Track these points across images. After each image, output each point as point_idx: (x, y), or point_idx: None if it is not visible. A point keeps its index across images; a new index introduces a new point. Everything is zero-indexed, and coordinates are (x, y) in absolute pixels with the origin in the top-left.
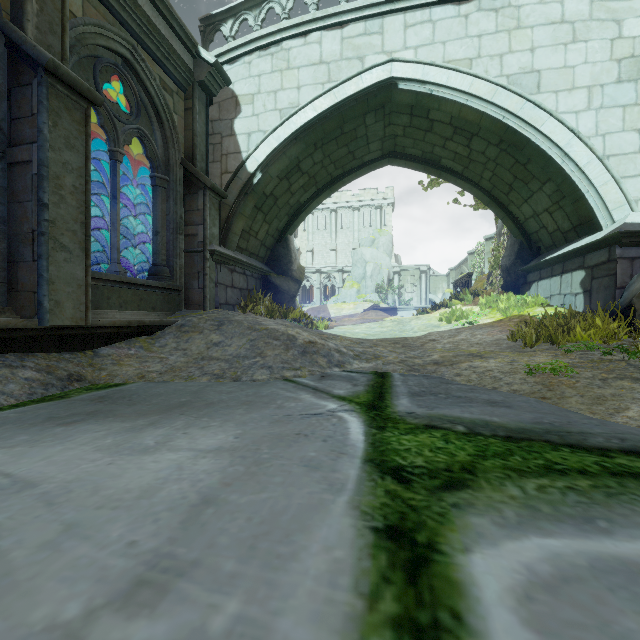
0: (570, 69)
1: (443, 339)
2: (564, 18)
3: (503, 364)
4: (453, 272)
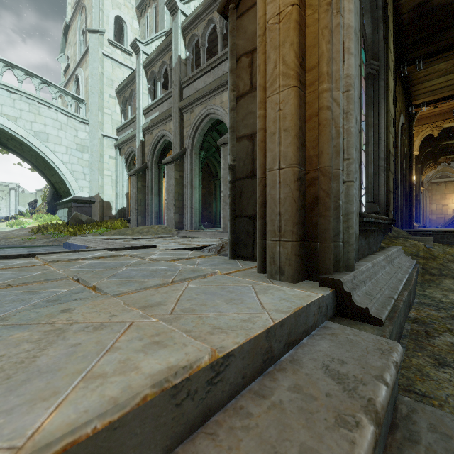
0: (60, 138)
1: (2, 234)
2: (58, 119)
3: (18, 239)
4: (40, 192)
